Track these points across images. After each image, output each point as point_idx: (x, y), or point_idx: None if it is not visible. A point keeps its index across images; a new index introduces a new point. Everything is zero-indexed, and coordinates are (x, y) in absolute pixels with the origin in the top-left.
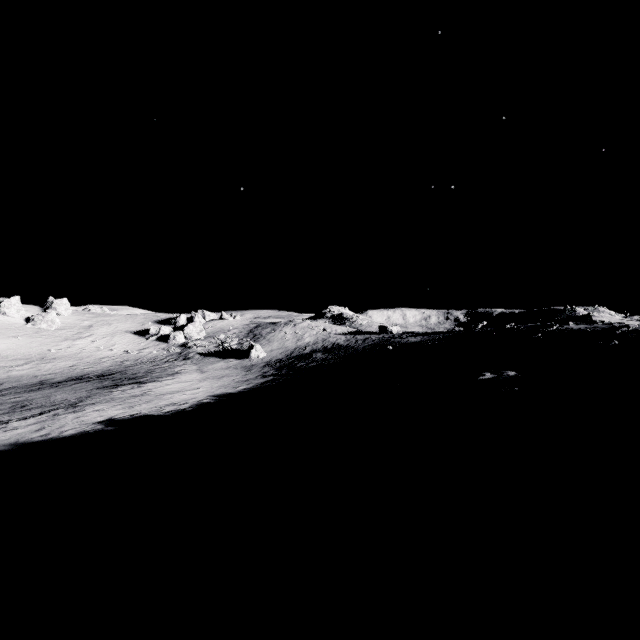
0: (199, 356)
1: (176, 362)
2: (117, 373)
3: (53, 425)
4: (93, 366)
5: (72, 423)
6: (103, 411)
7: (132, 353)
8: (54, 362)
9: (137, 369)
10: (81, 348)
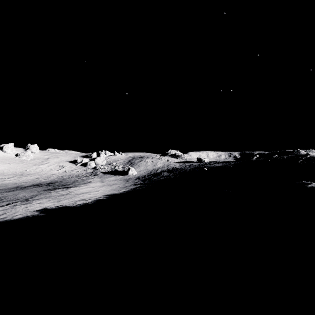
0: (102, 174)
1: (90, 177)
2: (57, 182)
3: (11, 212)
4: (47, 178)
5: (22, 211)
6: (42, 203)
7: (68, 172)
8: (27, 176)
9: (68, 180)
10: (42, 169)
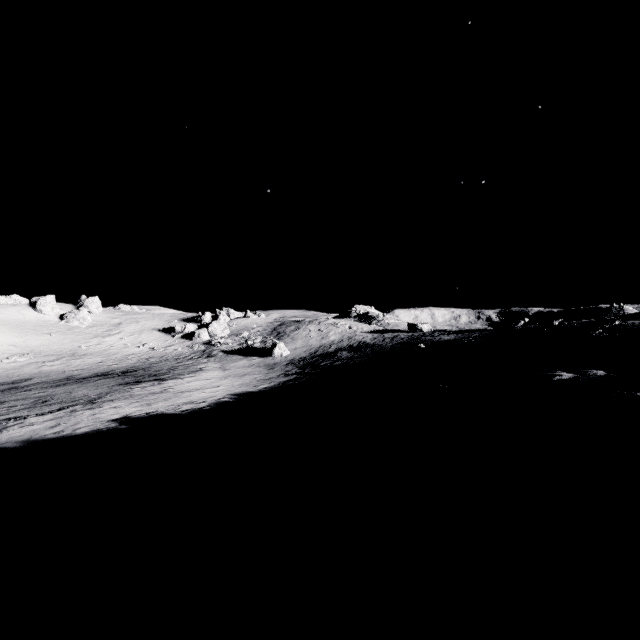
0: (222, 354)
1: (199, 359)
2: (141, 370)
3: (68, 422)
4: (119, 363)
5: (87, 420)
6: (120, 408)
7: (158, 350)
8: (83, 358)
9: (161, 366)
10: (110, 345)
